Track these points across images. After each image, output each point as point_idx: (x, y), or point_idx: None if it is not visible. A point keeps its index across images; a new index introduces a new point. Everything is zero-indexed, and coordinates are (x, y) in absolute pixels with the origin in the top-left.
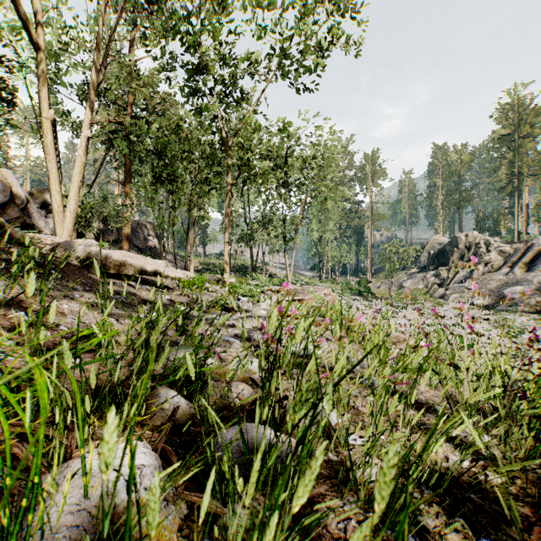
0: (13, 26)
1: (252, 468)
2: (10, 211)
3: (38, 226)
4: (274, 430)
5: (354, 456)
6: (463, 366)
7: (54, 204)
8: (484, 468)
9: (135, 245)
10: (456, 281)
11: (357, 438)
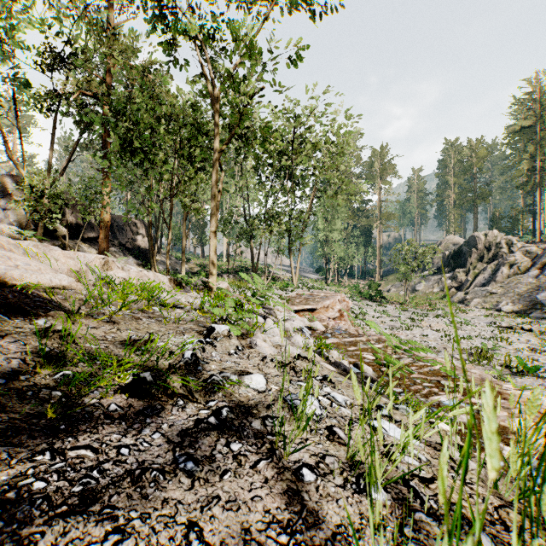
0: None
1: None
2: None
3: None
4: None
5: None
6: None
7: None
8: None
9: (121, 244)
10: (476, 284)
11: None
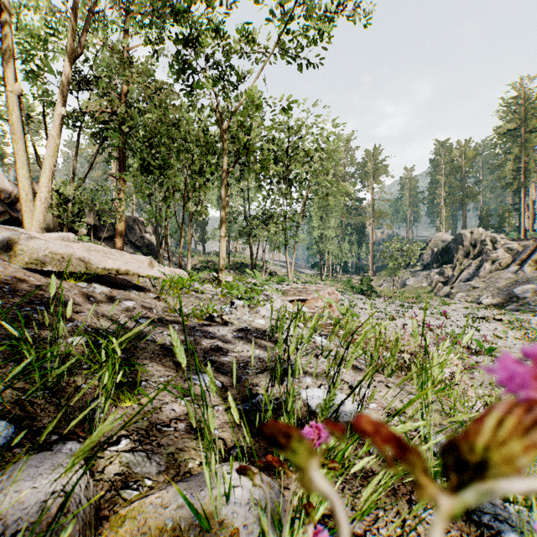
0: None
1: None
2: None
3: None
4: None
5: None
6: None
7: (22, 192)
8: None
9: (131, 242)
10: (461, 279)
11: None
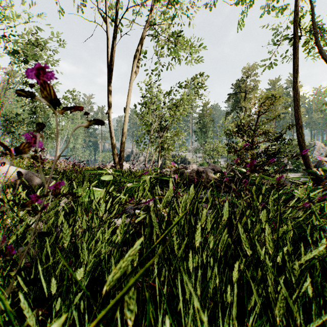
0: None
1: None
2: None
3: None
4: None
5: None
6: None
7: None
8: None
9: None
10: None
11: None
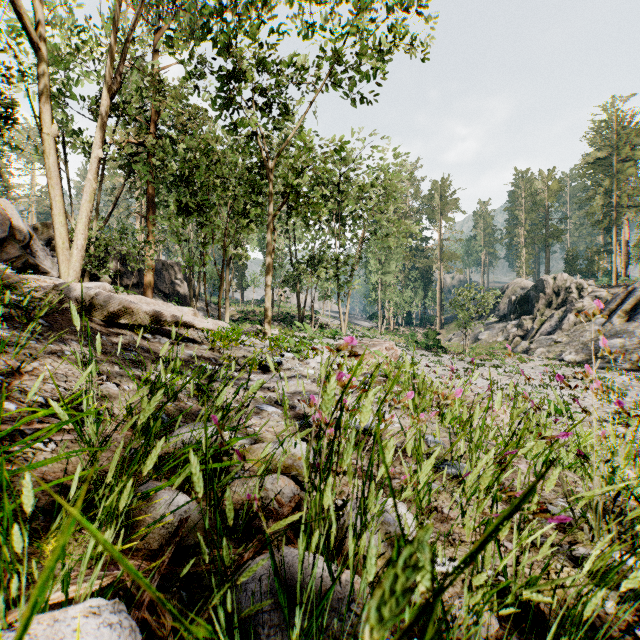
0: (12, 27)
1: (292, 632)
2: (9, 249)
3: (43, 267)
4: (326, 564)
5: (445, 594)
6: (574, 445)
7: (58, 240)
8: (639, 614)
9: (160, 290)
10: (542, 332)
11: (447, 561)
